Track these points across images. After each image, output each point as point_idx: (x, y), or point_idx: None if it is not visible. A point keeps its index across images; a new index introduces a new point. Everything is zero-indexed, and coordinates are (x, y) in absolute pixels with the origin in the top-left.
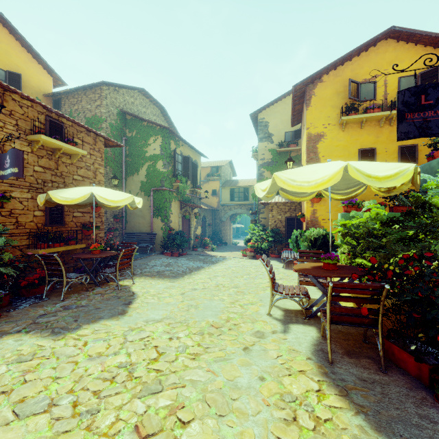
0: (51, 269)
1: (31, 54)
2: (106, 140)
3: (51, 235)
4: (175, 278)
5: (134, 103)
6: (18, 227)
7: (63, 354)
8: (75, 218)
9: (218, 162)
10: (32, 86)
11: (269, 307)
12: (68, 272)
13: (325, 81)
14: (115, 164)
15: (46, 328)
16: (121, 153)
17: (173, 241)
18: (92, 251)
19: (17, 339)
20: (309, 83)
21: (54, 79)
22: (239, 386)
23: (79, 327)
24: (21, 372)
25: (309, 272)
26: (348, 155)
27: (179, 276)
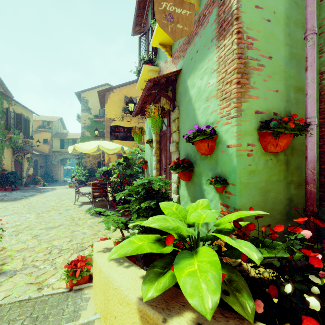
0: None
1: None
2: None
3: None
4: (14, 201)
5: None
6: None
7: None
8: None
9: (49, 117)
10: None
11: (75, 201)
12: None
13: (115, 92)
14: None
15: None
16: None
17: (6, 179)
18: None
19: None
20: (106, 91)
21: None
22: (55, 219)
23: None
24: None
25: None
26: None
27: (17, 200)
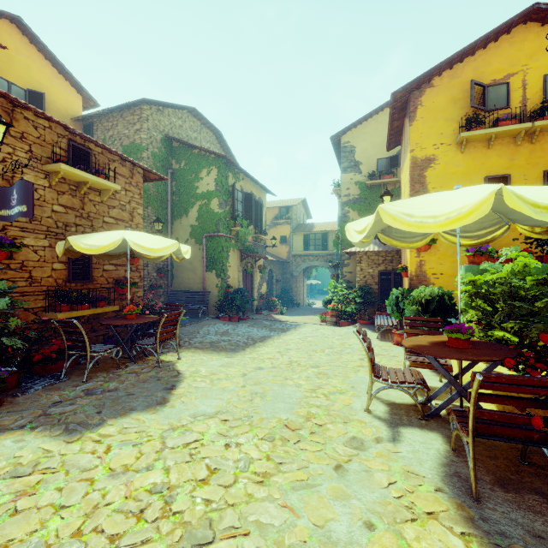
0: (72, 339)
1: (57, 68)
2: (146, 172)
3: (74, 294)
4: (233, 352)
5: (183, 126)
6: (32, 284)
7: (75, 466)
8: (105, 272)
9: (288, 201)
10: (58, 108)
11: (368, 400)
12: (96, 342)
13: (436, 85)
14: (159, 204)
15: (58, 422)
16: (166, 190)
17: (231, 301)
18: (127, 315)
19: (17, 440)
20: (413, 89)
21: (85, 100)
22: (333, 539)
23: (102, 423)
24: (13, 495)
25: (429, 352)
26: (469, 185)
27: (239, 349)
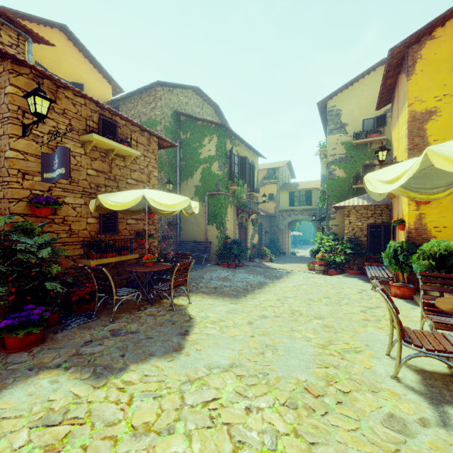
0: (101, 284)
1: (93, 64)
2: (160, 140)
3: (104, 244)
4: (236, 298)
5: (188, 103)
6: (71, 235)
7: (100, 419)
8: (128, 225)
9: (275, 163)
10: (93, 95)
11: (396, 367)
12: (121, 285)
13: (438, 36)
14: (169, 169)
15: (88, 364)
16: (175, 156)
17: (229, 250)
18: (145, 263)
19: (53, 380)
20: (412, 43)
21: (113, 87)
22: None
23: (125, 367)
24: (42, 450)
25: None
26: None
27: (241, 295)
